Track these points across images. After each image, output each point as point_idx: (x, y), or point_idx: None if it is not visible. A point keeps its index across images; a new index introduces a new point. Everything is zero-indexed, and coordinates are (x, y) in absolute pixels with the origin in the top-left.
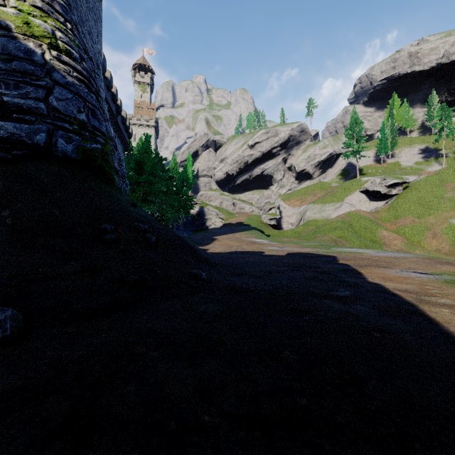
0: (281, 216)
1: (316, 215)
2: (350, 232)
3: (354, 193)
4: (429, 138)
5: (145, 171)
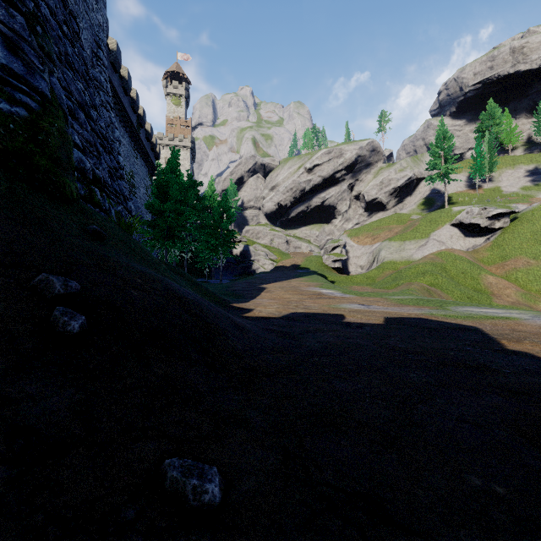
0: (347, 257)
1: (393, 255)
2: (444, 278)
3: (443, 226)
4: (539, 156)
5: (170, 197)
